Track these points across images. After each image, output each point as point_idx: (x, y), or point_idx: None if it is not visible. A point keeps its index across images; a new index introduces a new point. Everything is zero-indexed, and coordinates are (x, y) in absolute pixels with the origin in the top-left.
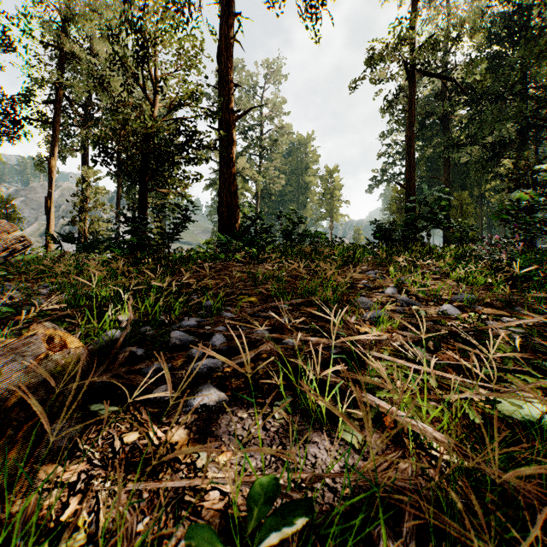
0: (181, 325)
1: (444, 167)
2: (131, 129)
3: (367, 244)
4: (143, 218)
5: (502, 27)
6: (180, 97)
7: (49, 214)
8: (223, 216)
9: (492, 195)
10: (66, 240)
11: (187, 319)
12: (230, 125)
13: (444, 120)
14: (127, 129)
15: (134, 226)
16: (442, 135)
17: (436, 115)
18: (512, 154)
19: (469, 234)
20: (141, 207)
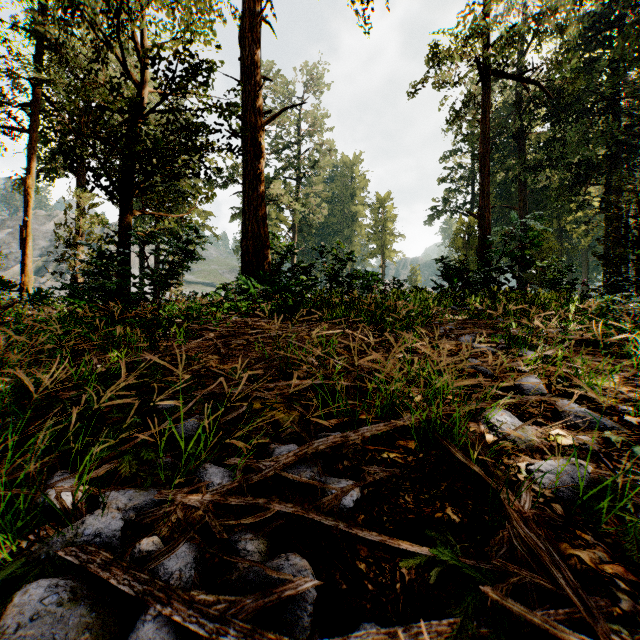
0: (78, 534)
1: (519, 194)
2: (113, 127)
3: (433, 287)
4: (124, 253)
5: (590, 25)
6: (180, 77)
7: (27, 248)
8: (248, 252)
9: (574, 228)
10: (0, 286)
11: (107, 502)
12: (257, 130)
13: (520, 138)
14: (90, 115)
15: (99, 264)
16: (517, 155)
17: (510, 132)
18: (600, 179)
19: (566, 276)
20: (122, 236)
